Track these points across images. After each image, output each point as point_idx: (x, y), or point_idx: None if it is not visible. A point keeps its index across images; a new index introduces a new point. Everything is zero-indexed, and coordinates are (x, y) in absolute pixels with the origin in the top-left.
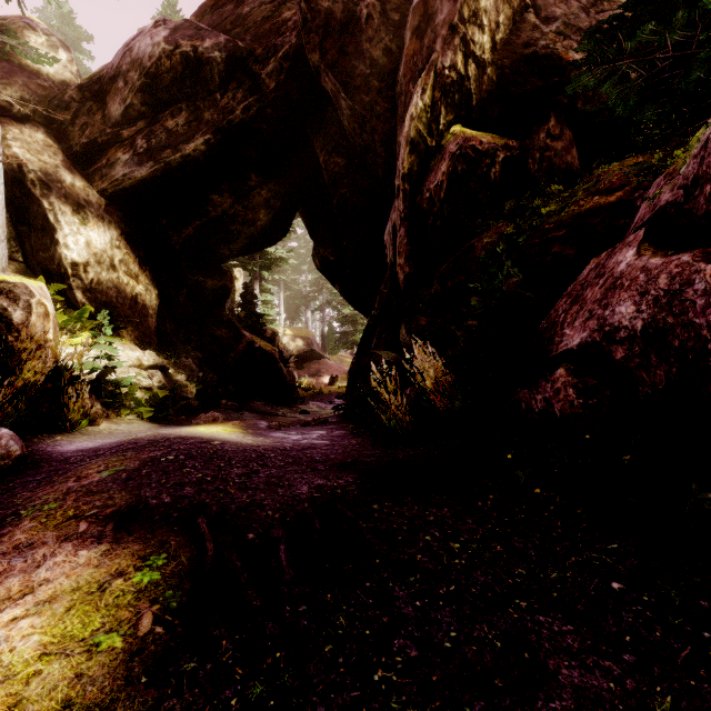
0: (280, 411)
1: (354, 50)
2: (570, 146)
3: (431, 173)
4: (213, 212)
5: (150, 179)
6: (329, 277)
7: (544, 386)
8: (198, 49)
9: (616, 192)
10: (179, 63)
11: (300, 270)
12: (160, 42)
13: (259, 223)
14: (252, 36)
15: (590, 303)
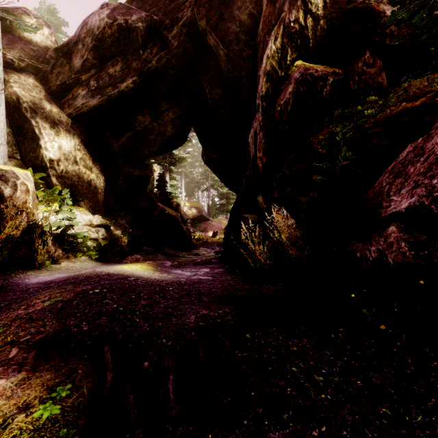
0: (181, 254)
1: (229, 16)
2: (380, 70)
3: (281, 94)
4: (139, 127)
5: (99, 106)
6: (212, 168)
7: (378, 240)
8: (128, 21)
9: (419, 99)
10: (116, 31)
11: (194, 166)
12: (104, 18)
13: (167, 134)
14: (163, 12)
15: (414, 176)
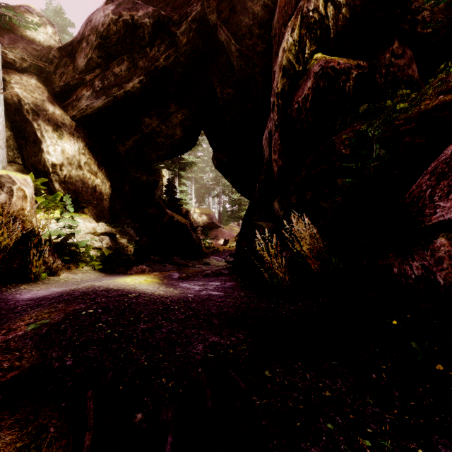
0: (190, 263)
1: (241, 8)
2: (411, 62)
3: (299, 90)
4: (146, 130)
5: (104, 108)
6: (223, 173)
7: (422, 254)
8: (134, 17)
9: None
10: (122, 28)
11: (205, 171)
12: (109, 14)
13: (176, 137)
14: (171, 7)
15: None
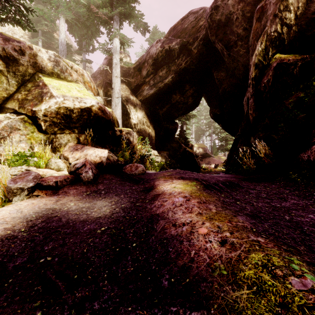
0: None
1: (230, 32)
2: None
3: (265, 76)
4: (173, 101)
5: (154, 93)
6: (216, 121)
7: (307, 151)
8: (170, 46)
9: None
10: (164, 53)
11: (200, 119)
12: (158, 48)
13: (189, 103)
14: (188, 35)
15: None
